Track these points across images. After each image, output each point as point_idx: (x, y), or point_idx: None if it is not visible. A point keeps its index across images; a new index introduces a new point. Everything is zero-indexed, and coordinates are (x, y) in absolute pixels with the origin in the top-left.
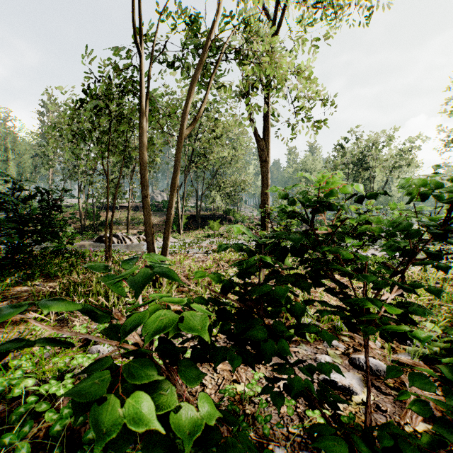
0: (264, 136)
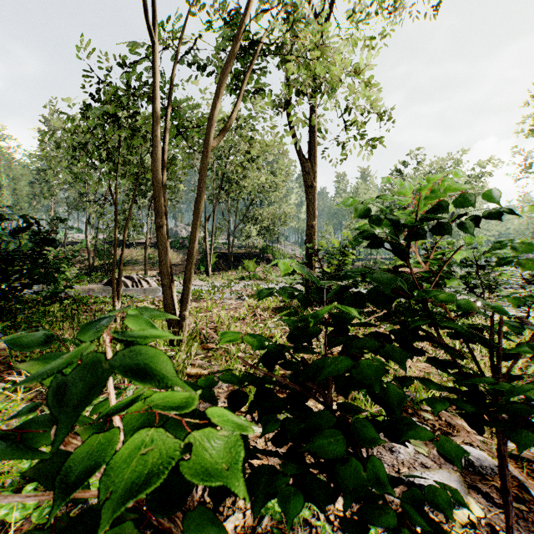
0: (310, 156)
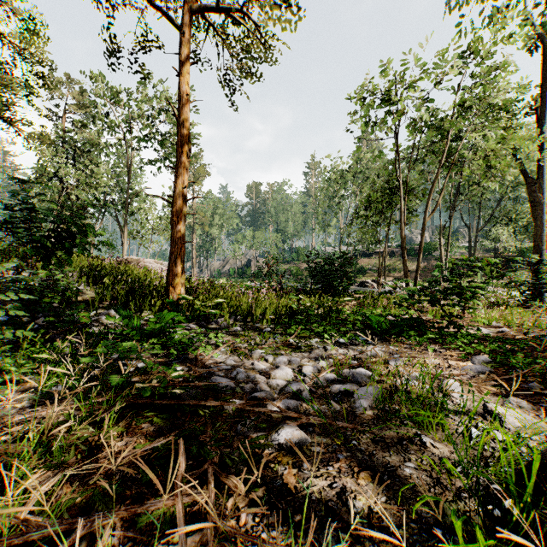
0: (537, 175)
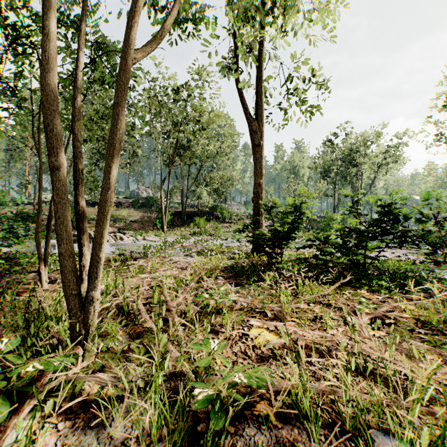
0: (257, 116)
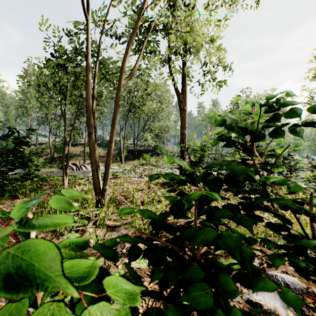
0: (183, 91)
